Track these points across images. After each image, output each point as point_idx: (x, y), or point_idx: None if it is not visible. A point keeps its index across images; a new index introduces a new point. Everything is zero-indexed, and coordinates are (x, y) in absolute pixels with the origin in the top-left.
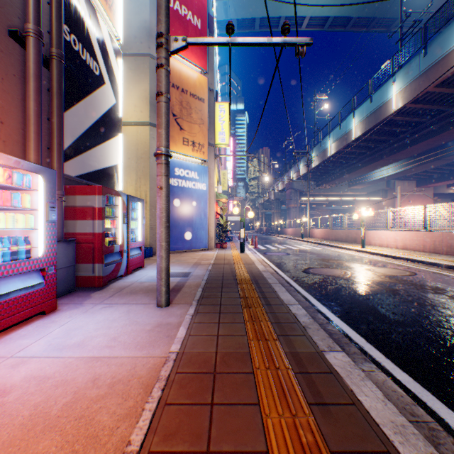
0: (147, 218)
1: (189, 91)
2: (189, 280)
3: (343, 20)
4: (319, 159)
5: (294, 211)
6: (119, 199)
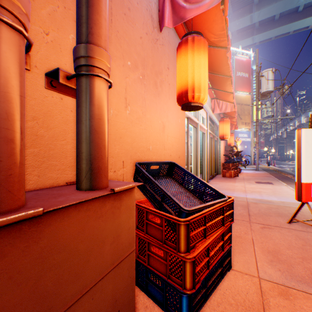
0: None
1: (243, 104)
2: None
3: None
4: None
5: None
6: None
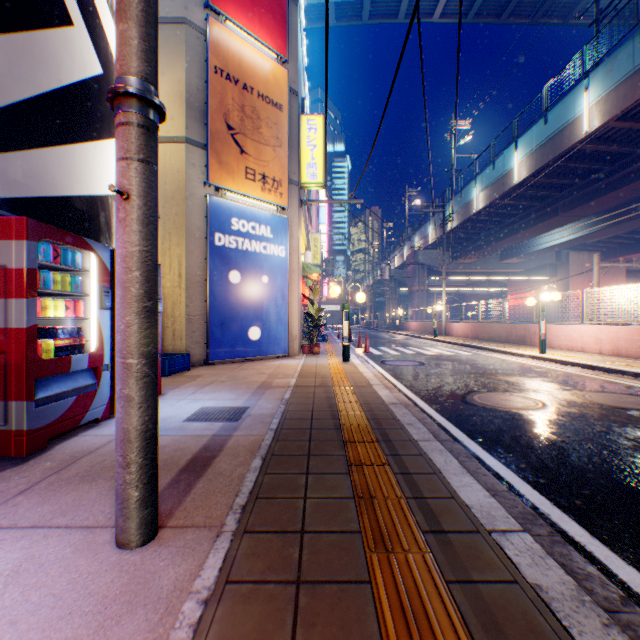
0: (183, 302)
1: (255, 90)
2: (238, 431)
3: (496, 6)
4: (459, 218)
5: (419, 295)
6: (92, 257)
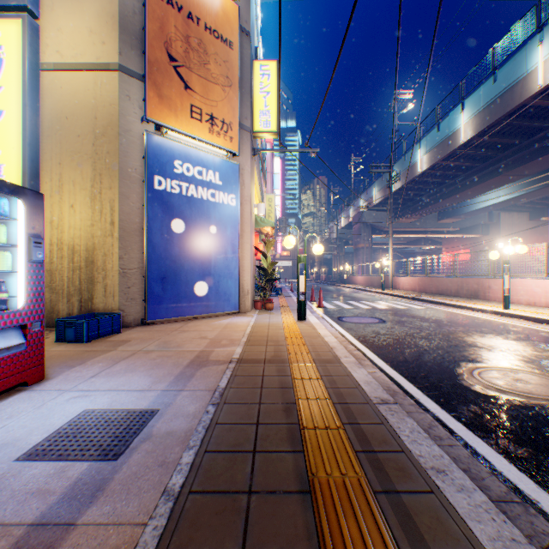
0: (115, 253)
1: (202, 21)
2: (95, 504)
3: None
4: (403, 180)
5: (364, 252)
6: None
